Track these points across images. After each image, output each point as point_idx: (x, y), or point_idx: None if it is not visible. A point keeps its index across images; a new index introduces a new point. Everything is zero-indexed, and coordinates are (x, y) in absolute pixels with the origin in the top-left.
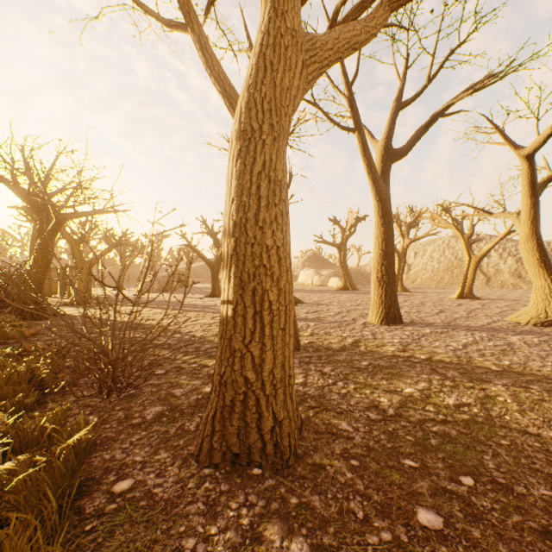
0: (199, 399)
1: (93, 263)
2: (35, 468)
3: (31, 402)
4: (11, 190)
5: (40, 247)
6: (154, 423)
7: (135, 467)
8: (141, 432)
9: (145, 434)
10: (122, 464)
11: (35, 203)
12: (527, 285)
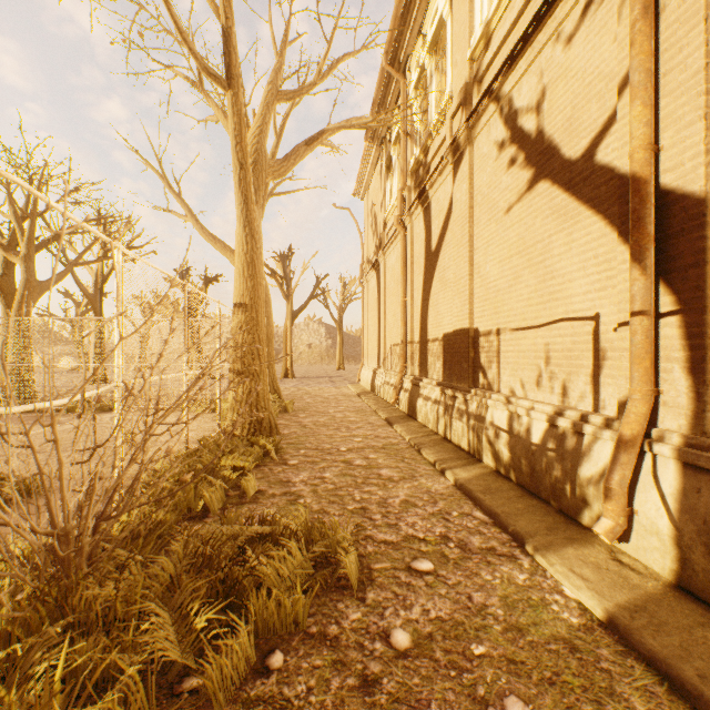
0: None
1: None
2: None
3: None
4: None
5: None
6: None
7: None
8: None
9: None
10: None
11: None
12: None
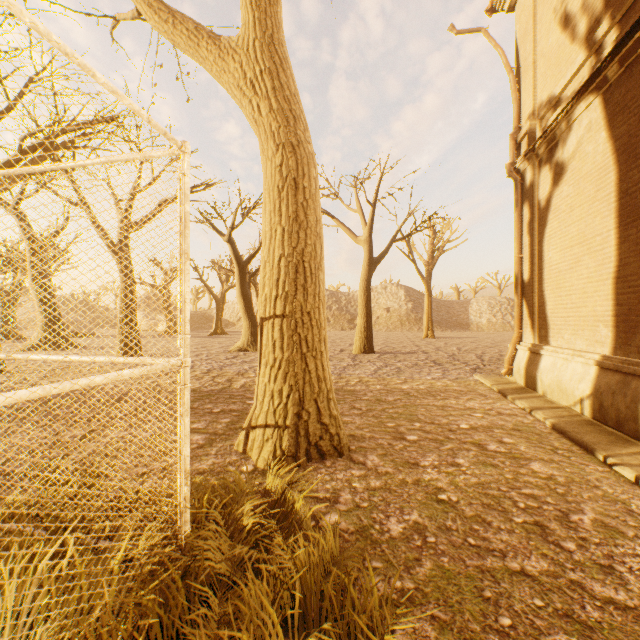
0: None
1: None
2: None
3: None
4: None
5: None
6: None
7: None
8: None
9: None
10: None
11: None
12: (330, 327)
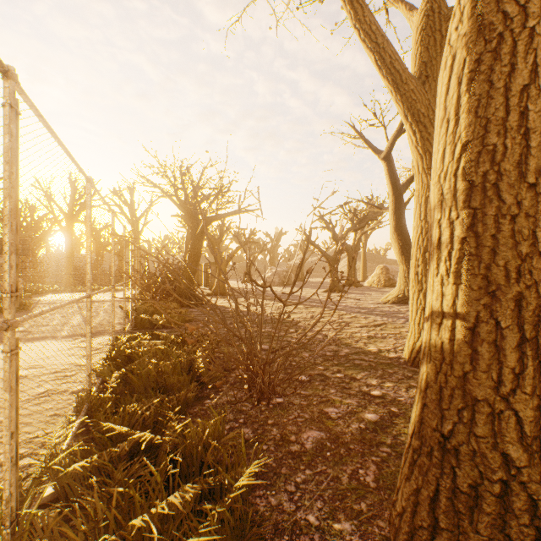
0: (363, 430)
1: (228, 259)
2: (208, 538)
3: (191, 396)
4: (173, 203)
5: (193, 247)
6: (316, 457)
7: (312, 537)
8: (304, 469)
9: (309, 474)
10: (294, 523)
11: (189, 210)
12: None
